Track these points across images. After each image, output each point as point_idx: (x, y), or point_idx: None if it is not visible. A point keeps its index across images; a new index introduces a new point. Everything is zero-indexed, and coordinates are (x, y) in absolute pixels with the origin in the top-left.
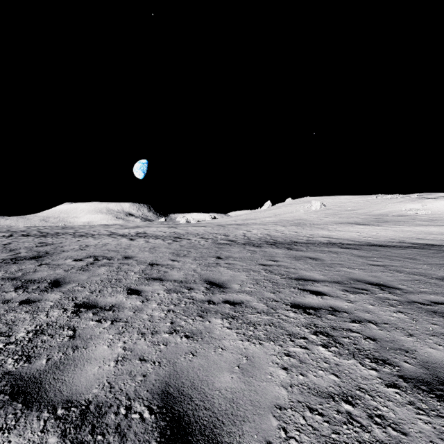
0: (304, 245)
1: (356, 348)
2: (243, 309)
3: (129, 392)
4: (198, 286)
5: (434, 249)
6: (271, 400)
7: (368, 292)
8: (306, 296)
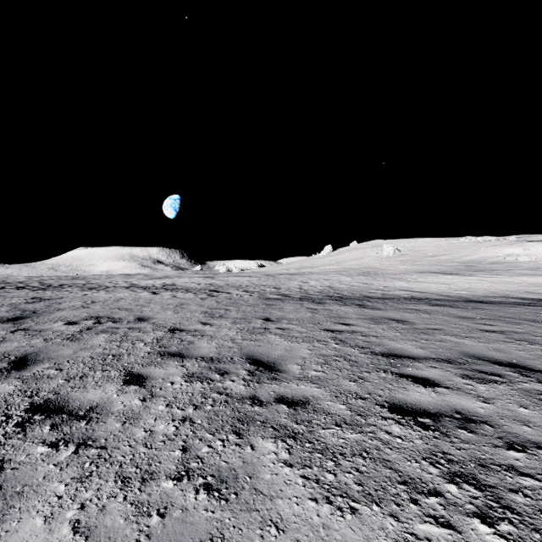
0: (380, 301)
1: None
2: (311, 417)
3: None
4: (236, 367)
5: None
6: None
7: (504, 379)
8: (409, 388)
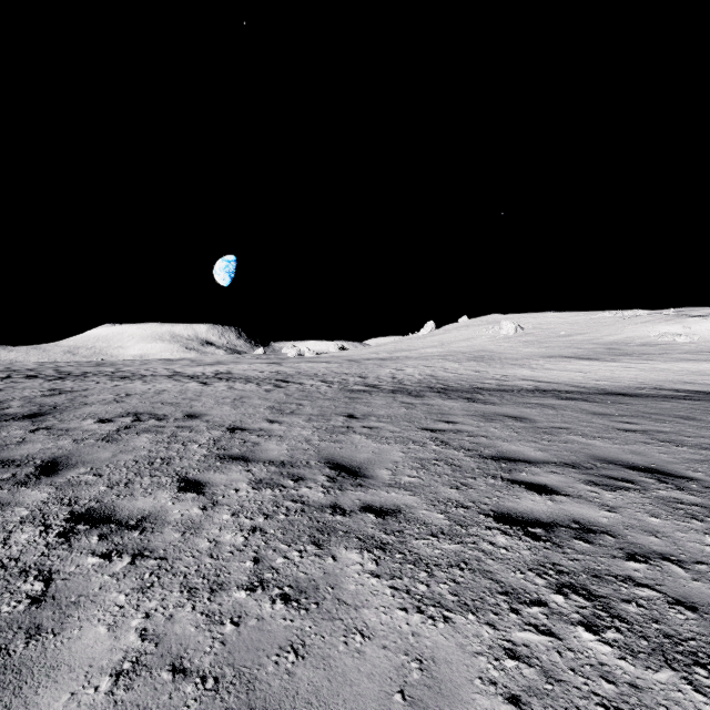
0: (496, 393)
1: (663, 633)
2: (402, 527)
3: None
4: (313, 473)
5: None
6: None
7: (637, 486)
8: (521, 496)
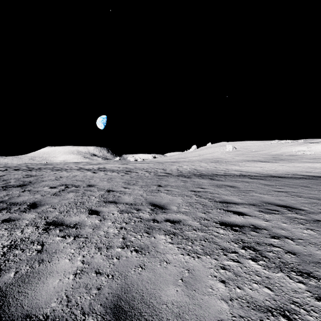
0: (223, 176)
1: (281, 262)
2: (182, 227)
3: (84, 306)
4: (144, 207)
5: (320, 179)
6: (215, 315)
7: (279, 212)
8: (231, 216)
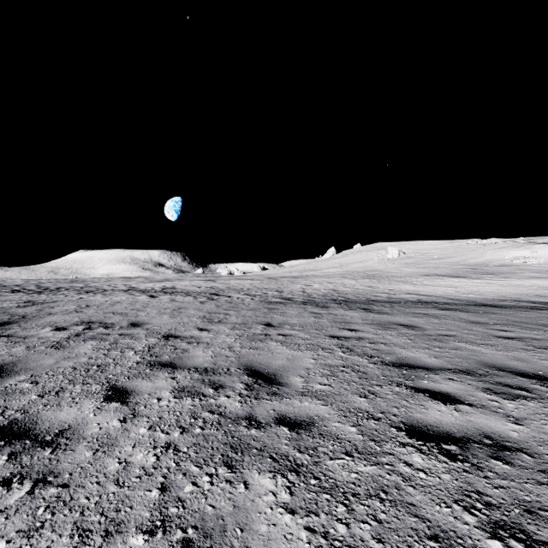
0: (387, 304)
1: None
2: (316, 443)
3: None
4: (232, 380)
5: None
6: None
7: (533, 395)
8: (427, 405)
